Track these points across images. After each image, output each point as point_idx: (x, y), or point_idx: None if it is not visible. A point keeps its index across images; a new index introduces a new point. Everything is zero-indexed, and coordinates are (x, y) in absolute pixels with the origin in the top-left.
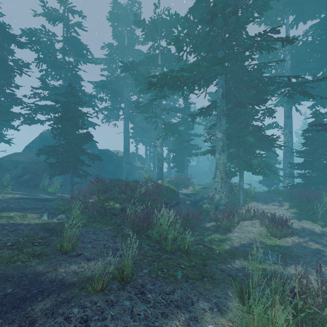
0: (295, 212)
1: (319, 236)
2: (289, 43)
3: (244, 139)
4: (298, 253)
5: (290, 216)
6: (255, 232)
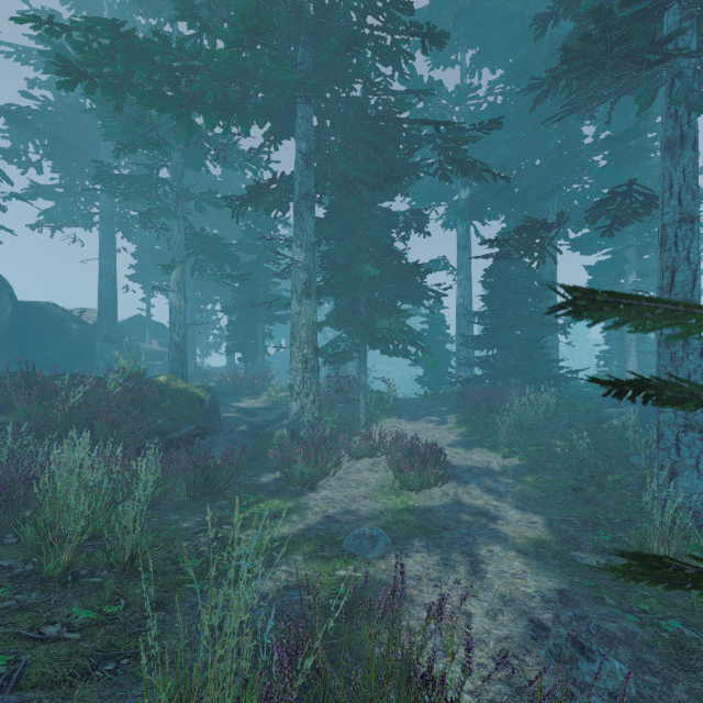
0: (464, 432)
1: (496, 478)
2: (435, 43)
3: (359, 270)
4: (445, 522)
5: (453, 441)
6: (372, 484)
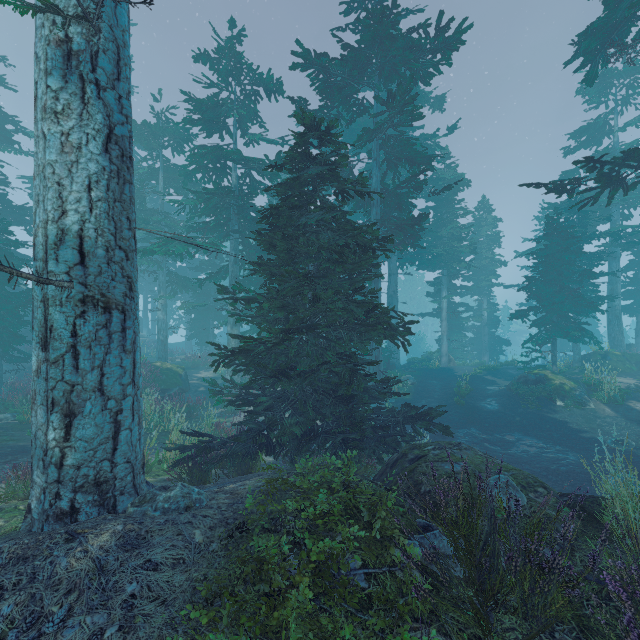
0: None
1: None
2: None
3: None
4: None
5: None
6: None
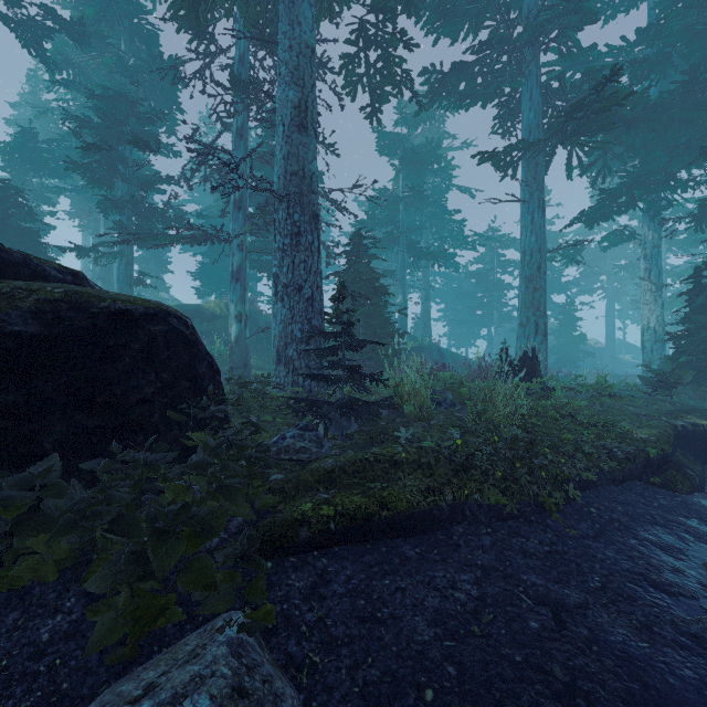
0: None
1: None
2: None
3: None
4: None
5: None
6: None
